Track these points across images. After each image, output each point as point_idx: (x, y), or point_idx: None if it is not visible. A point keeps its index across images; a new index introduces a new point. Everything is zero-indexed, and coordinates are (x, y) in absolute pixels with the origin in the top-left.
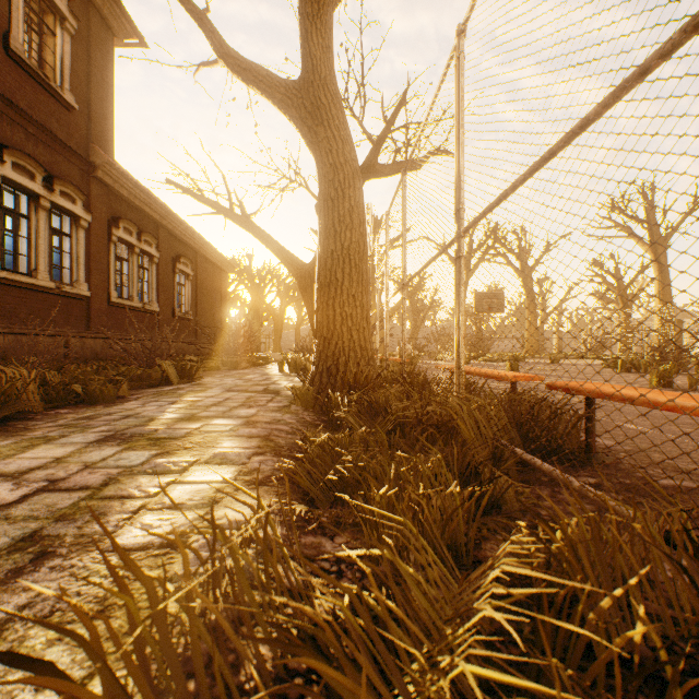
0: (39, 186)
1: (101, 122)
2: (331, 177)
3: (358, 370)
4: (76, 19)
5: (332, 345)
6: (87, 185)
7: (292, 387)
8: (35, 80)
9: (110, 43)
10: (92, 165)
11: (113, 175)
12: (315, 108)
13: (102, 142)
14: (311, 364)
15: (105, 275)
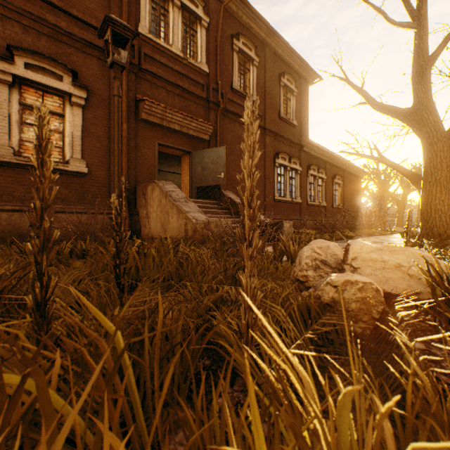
0: (287, 162)
1: (304, 126)
2: (428, 149)
3: (444, 234)
4: (297, 88)
5: (428, 223)
6: (299, 155)
7: None
8: (285, 122)
9: (307, 88)
10: (301, 146)
11: (308, 147)
12: (419, 120)
13: (304, 134)
14: None
15: (305, 192)
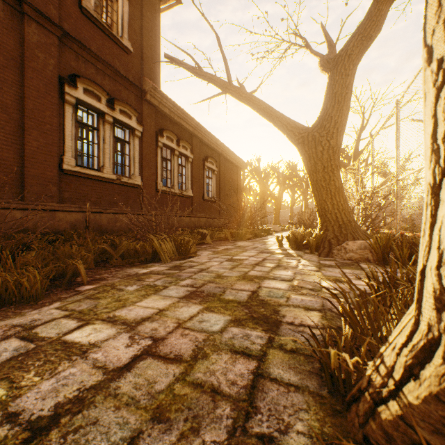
0: (104, 106)
1: (150, 62)
2: None
3: None
4: None
5: None
6: (141, 106)
7: (312, 332)
8: (102, 31)
9: (157, 6)
10: (143, 91)
11: (157, 97)
12: None
13: (151, 76)
14: (315, 240)
15: (153, 170)
